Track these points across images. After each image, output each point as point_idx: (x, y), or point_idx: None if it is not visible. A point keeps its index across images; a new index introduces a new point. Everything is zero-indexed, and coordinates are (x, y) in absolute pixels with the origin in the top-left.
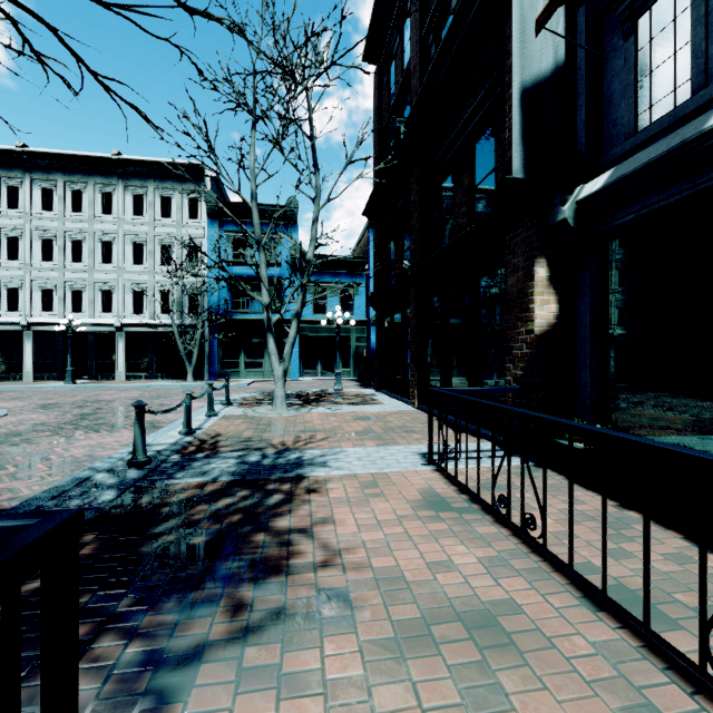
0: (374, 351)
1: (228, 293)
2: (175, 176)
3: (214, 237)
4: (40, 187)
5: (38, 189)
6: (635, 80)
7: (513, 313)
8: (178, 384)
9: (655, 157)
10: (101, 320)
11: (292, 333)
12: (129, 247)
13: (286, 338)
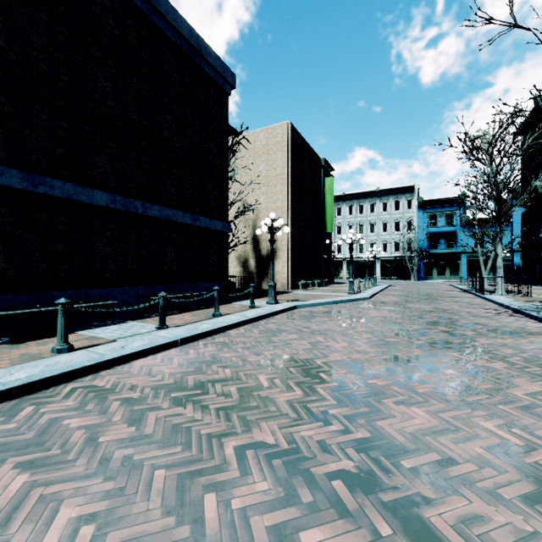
0: (516, 267)
1: (427, 241)
2: (401, 192)
3: (420, 216)
4: (348, 206)
5: (347, 207)
6: None
7: None
8: (411, 281)
9: None
10: (371, 255)
11: (490, 262)
12: (381, 225)
13: (458, 261)
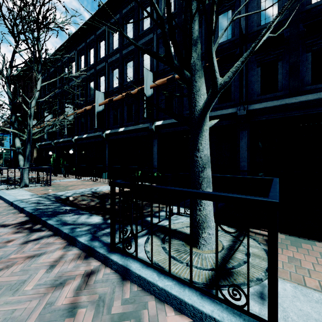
0: None
1: None
2: None
3: None
4: None
5: None
6: (43, 135)
7: (33, 155)
8: None
9: (41, 144)
10: None
11: None
12: None
13: None
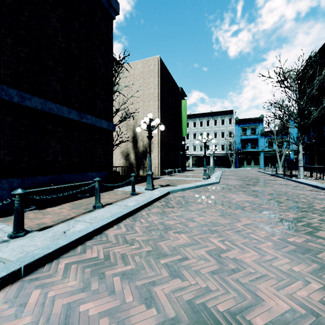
0: (292, 160)
1: (240, 144)
2: (225, 113)
3: (237, 129)
4: (193, 122)
5: (192, 122)
6: None
7: None
8: (232, 169)
9: None
10: (207, 153)
11: (283, 157)
12: (213, 134)
13: (259, 156)
